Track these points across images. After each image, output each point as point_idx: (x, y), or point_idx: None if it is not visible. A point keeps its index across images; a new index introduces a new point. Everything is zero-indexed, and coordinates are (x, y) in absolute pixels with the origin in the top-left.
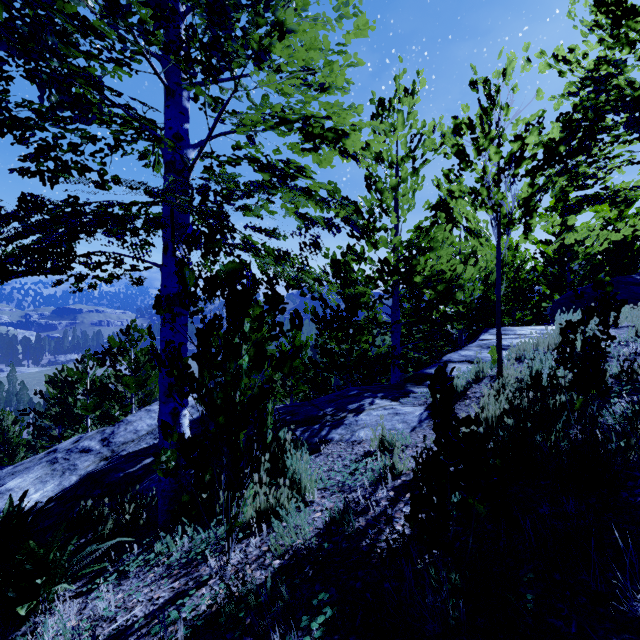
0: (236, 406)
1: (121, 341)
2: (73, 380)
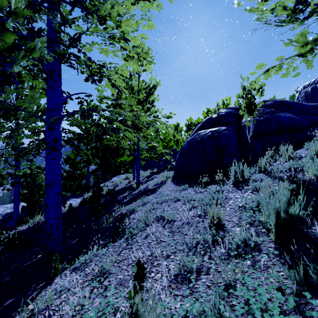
0: (36, 200)
1: None
2: None
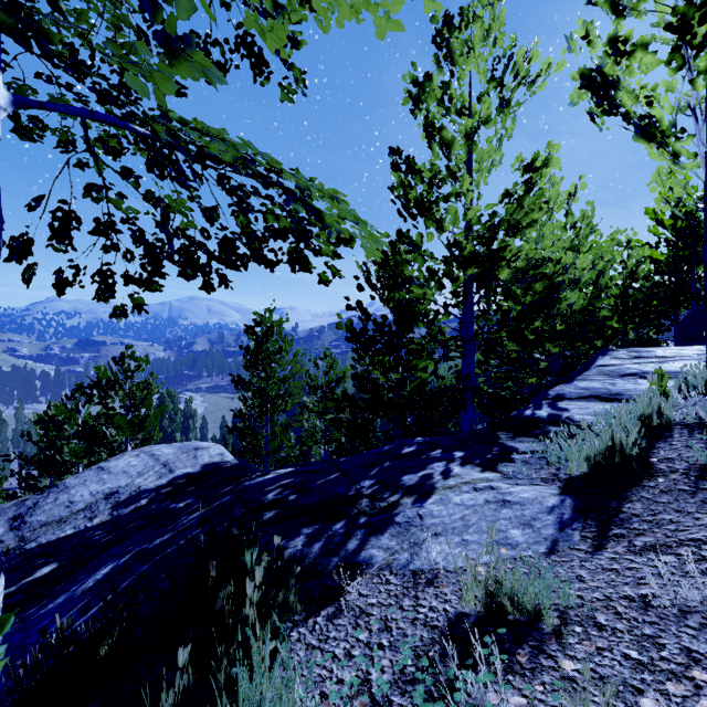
0: None
1: (112, 372)
2: (60, 420)
